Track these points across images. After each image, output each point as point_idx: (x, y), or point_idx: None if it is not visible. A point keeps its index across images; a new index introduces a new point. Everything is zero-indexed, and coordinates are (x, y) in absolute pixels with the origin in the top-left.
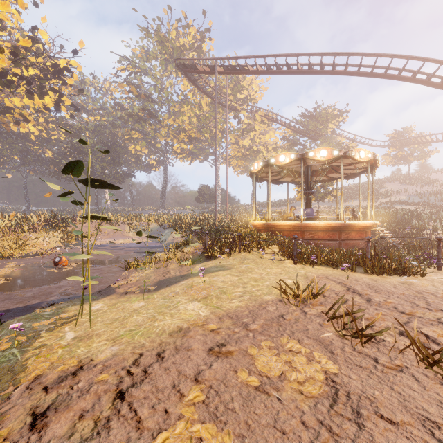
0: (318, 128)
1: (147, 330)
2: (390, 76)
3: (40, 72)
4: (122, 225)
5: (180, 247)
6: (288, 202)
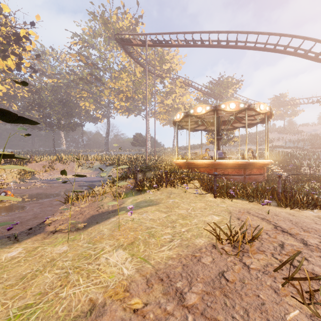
0: (221, 92)
1: (46, 308)
2: (278, 50)
3: (2, 38)
4: (72, 163)
5: (116, 182)
6: (200, 146)
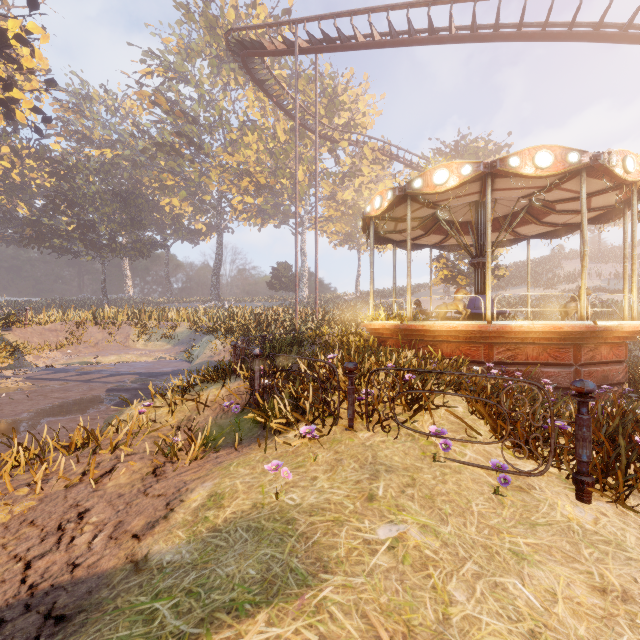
0: None
1: None
2: (634, 37)
3: None
4: (127, 328)
5: (197, 385)
6: (414, 290)
